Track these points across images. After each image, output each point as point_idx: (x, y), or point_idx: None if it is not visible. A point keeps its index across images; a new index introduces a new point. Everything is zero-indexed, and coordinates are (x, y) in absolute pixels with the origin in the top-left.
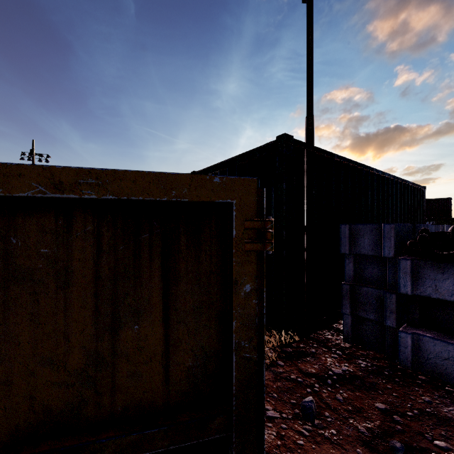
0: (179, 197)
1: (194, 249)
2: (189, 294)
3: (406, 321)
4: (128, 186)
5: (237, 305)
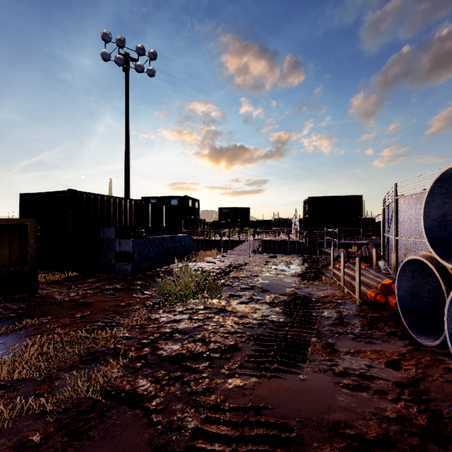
0: (14, 223)
1: (18, 233)
2: (17, 243)
3: (120, 261)
4: (1, 221)
5: (30, 245)
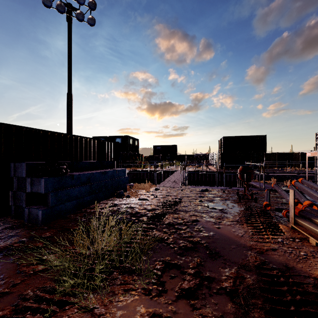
0: None
1: None
2: None
3: (34, 204)
4: None
5: None
